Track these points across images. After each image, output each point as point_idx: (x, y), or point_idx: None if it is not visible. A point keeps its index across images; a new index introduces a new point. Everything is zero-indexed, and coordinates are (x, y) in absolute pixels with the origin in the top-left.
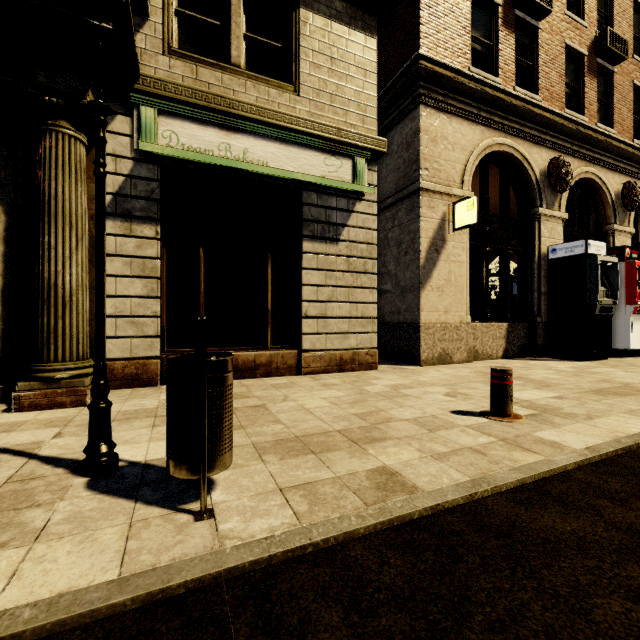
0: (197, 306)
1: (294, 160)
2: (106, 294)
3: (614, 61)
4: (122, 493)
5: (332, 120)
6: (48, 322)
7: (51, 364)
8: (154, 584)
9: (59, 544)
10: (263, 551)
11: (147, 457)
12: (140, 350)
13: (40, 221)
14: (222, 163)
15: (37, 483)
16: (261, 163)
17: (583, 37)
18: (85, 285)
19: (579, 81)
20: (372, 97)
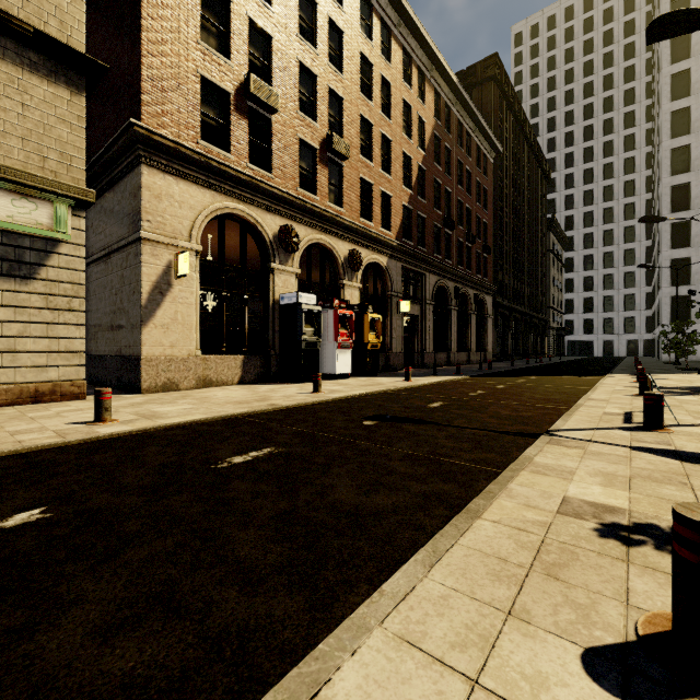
0: None
1: None
2: None
3: (342, 158)
4: None
5: (24, 164)
6: None
7: None
8: None
9: None
10: None
11: None
12: None
13: None
14: None
15: None
16: None
17: (315, 134)
18: None
19: (314, 167)
20: (80, 149)
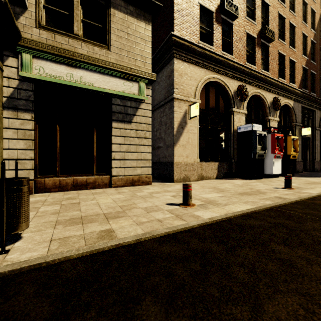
0: (55, 154)
1: (107, 82)
2: (3, 148)
3: (269, 41)
4: None
5: (128, 63)
6: None
7: None
8: None
9: None
10: (18, 266)
11: None
12: (22, 176)
13: None
14: (66, 83)
15: None
16: (90, 83)
17: (254, 29)
18: None
19: (253, 49)
20: (149, 53)
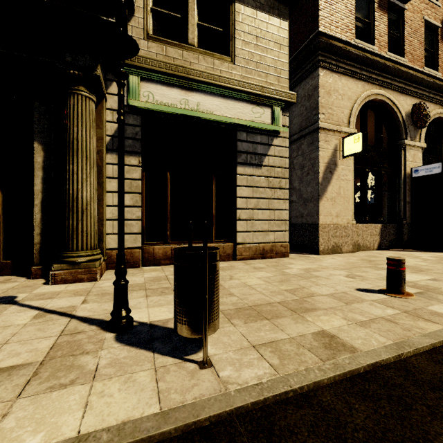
0: (165, 212)
1: (231, 109)
2: (106, 204)
3: None
4: (142, 345)
5: (257, 81)
6: (72, 224)
7: (74, 252)
8: (188, 417)
9: (110, 383)
10: (259, 395)
11: (150, 319)
12: (128, 243)
13: (67, 155)
14: (184, 113)
15: (81, 336)
16: (209, 112)
17: (437, 14)
18: (95, 198)
19: (434, 46)
20: (285, 63)
